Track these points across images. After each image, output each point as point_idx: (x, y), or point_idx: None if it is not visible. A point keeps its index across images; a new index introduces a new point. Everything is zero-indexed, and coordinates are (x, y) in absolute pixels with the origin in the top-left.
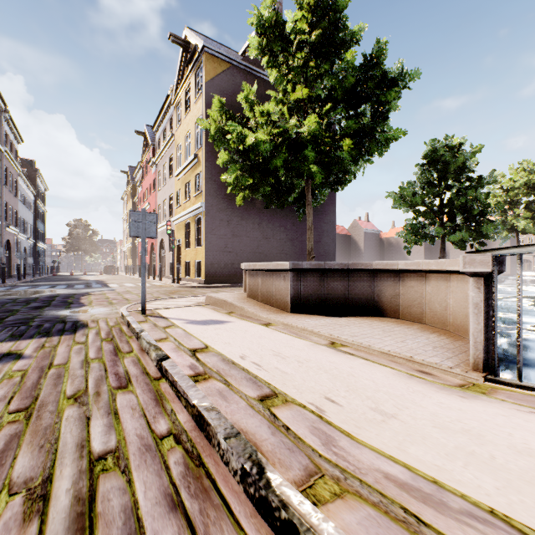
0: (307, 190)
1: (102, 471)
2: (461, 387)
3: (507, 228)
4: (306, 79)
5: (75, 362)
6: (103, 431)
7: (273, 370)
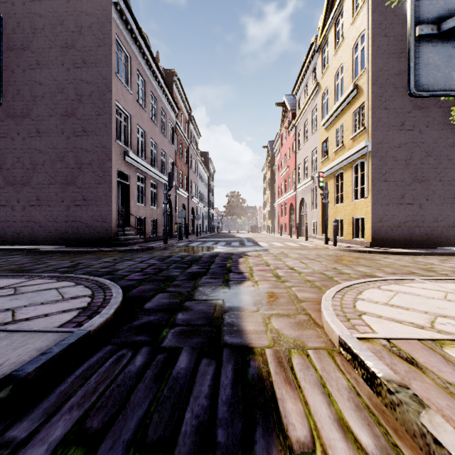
0: None
1: None
2: None
3: None
4: None
5: None
6: None
7: None
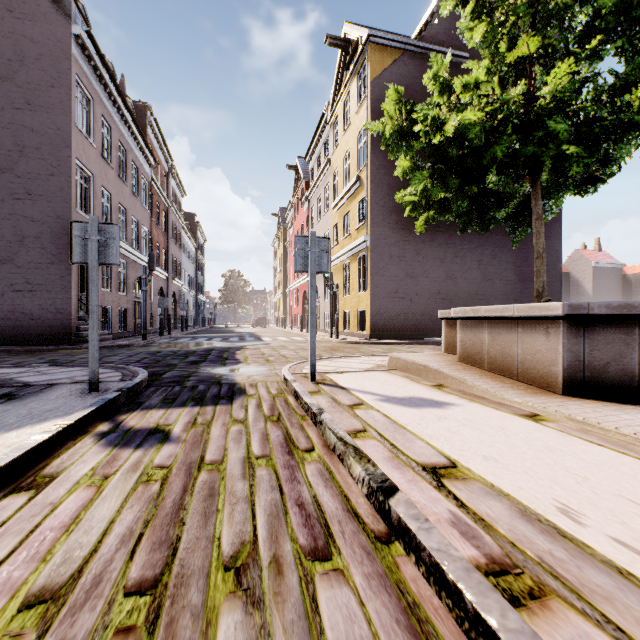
0: (534, 196)
1: None
2: None
3: None
4: (534, 24)
5: (233, 460)
6: None
7: None
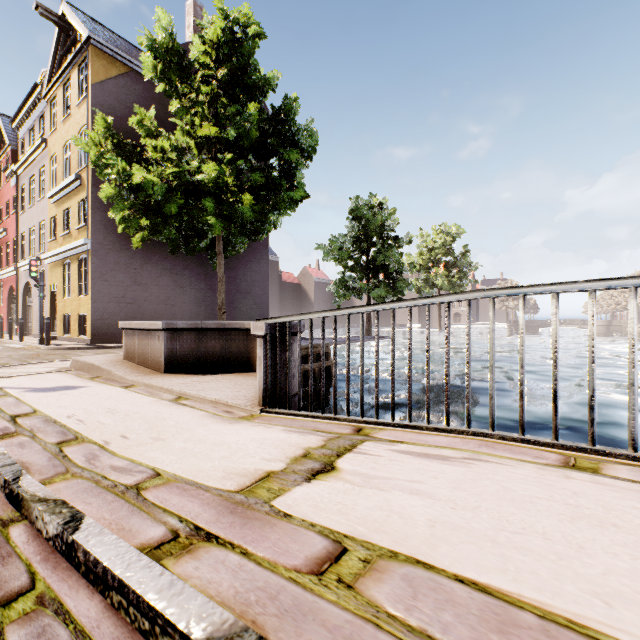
0: (218, 238)
1: None
2: (240, 418)
3: (430, 285)
4: (216, 116)
5: None
6: None
7: (93, 423)
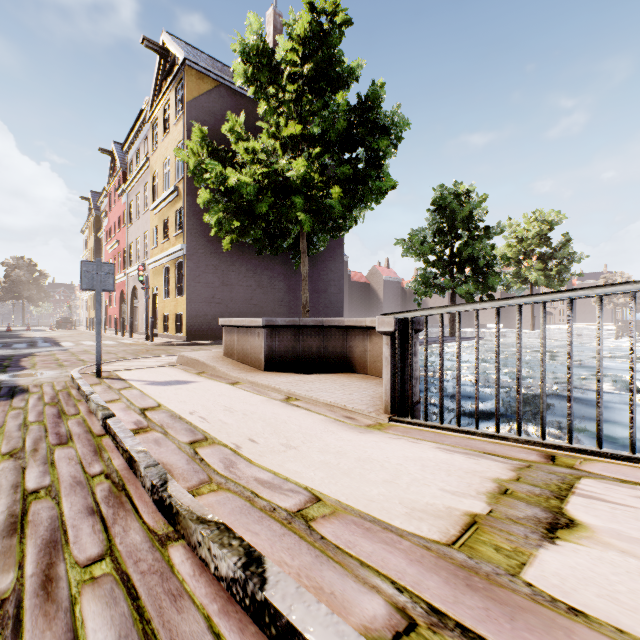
0: (301, 236)
1: (35, 499)
2: (368, 426)
3: (521, 280)
4: (300, 114)
5: (12, 426)
6: (38, 476)
7: (216, 422)
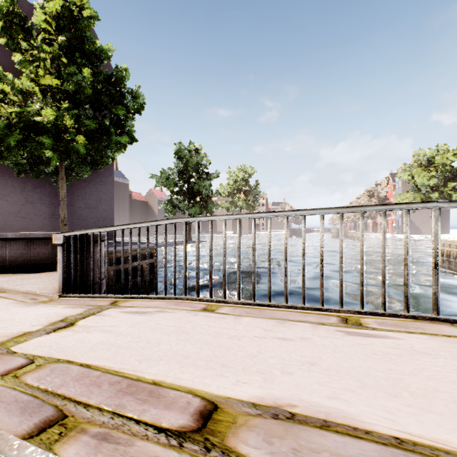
0: (60, 166)
1: None
2: (40, 302)
3: (235, 205)
4: (58, 71)
5: None
6: None
7: None
